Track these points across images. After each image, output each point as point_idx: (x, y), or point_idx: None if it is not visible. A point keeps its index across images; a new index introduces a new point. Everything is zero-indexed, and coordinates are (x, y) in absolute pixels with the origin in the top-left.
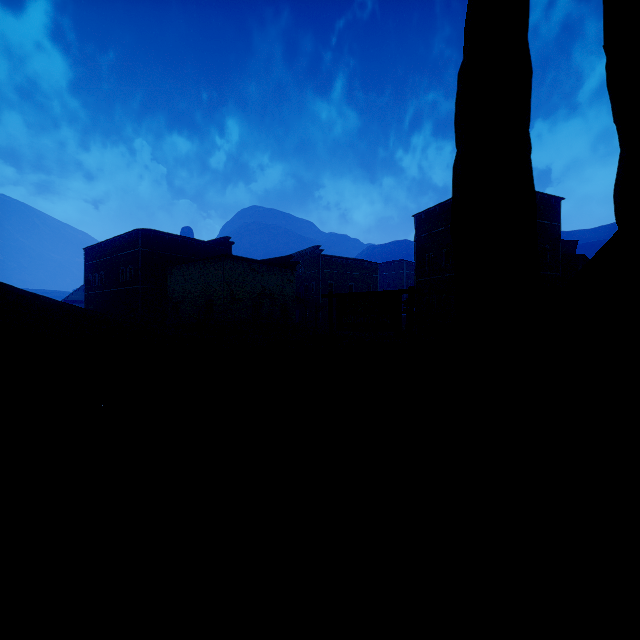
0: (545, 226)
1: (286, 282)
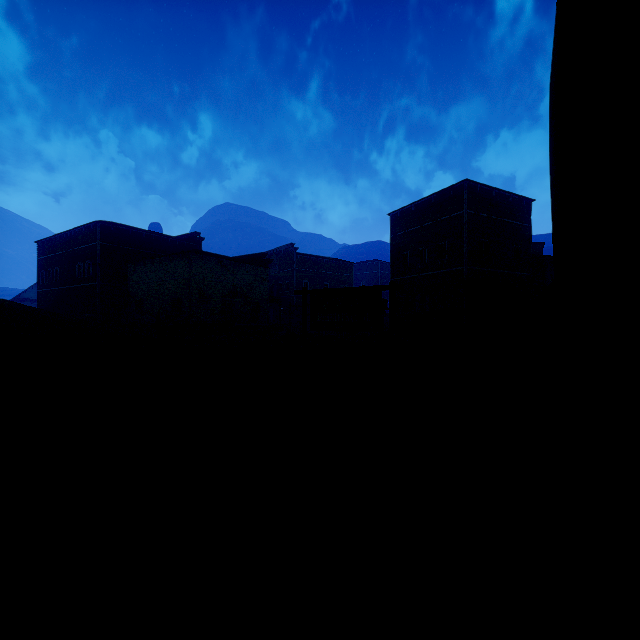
0: (517, 227)
1: (259, 280)
